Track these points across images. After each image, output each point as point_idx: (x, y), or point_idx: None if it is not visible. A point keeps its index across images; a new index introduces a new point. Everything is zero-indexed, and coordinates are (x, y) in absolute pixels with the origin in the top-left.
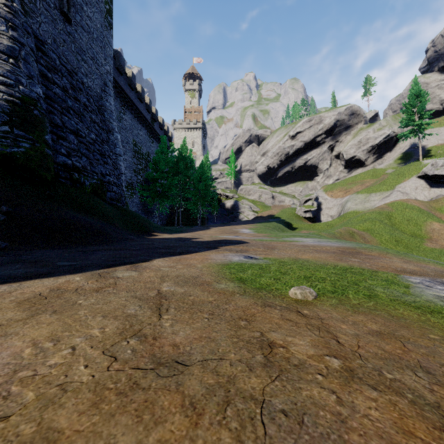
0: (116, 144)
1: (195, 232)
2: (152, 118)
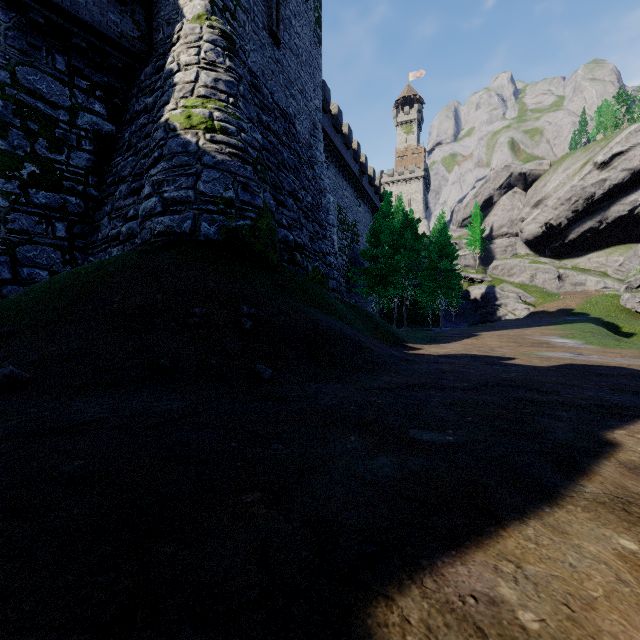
0: (329, 210)
1: (464, 342)
2: (360, 171)
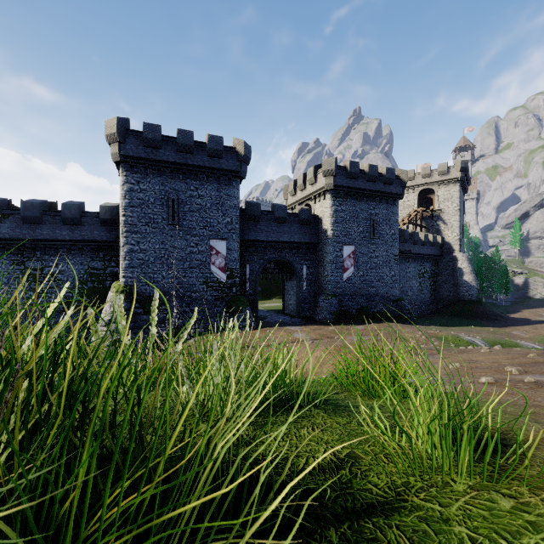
0: None
1: (518, 314)
2: None
